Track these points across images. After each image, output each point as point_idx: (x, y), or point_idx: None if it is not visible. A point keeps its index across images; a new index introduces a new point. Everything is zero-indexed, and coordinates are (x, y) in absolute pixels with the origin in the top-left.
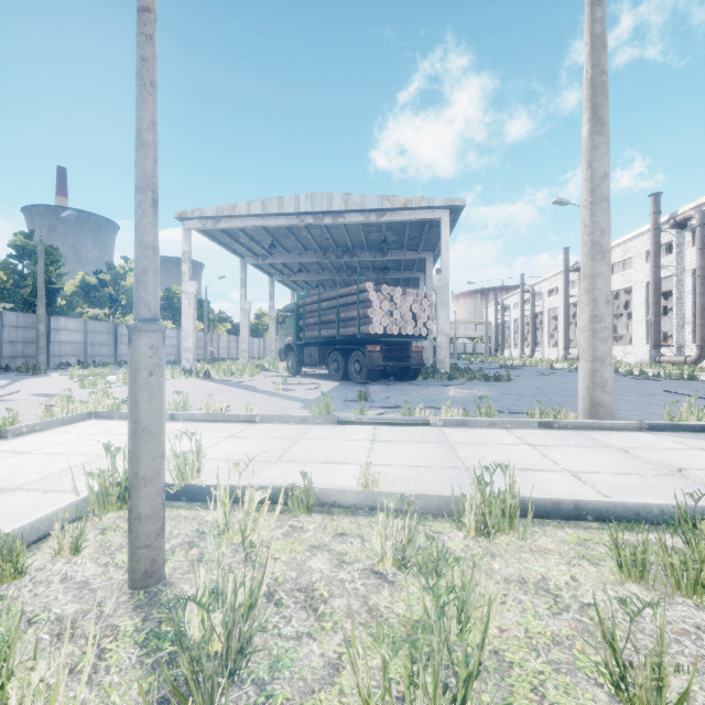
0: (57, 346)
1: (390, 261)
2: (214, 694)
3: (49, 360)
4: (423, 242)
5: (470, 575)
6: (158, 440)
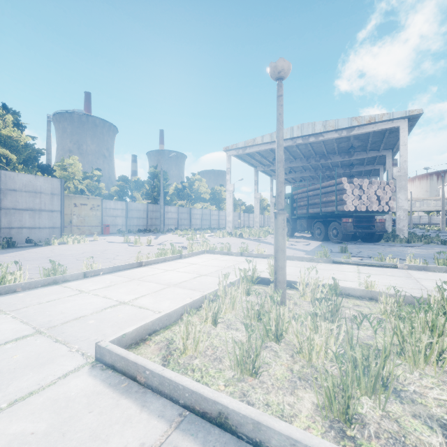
0: (167, 220)
1: (355, 159)
2: (333, 328)
3: (164, 227)
4: (383, 144)
5: (436, 316)
6: (285, 254)
